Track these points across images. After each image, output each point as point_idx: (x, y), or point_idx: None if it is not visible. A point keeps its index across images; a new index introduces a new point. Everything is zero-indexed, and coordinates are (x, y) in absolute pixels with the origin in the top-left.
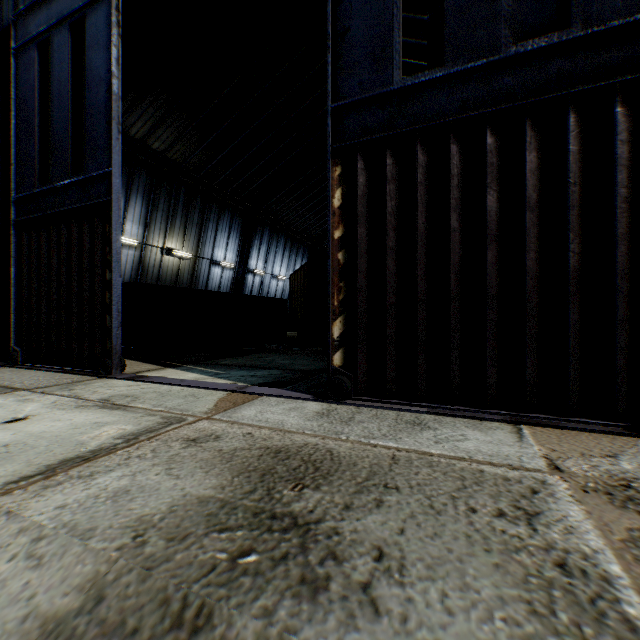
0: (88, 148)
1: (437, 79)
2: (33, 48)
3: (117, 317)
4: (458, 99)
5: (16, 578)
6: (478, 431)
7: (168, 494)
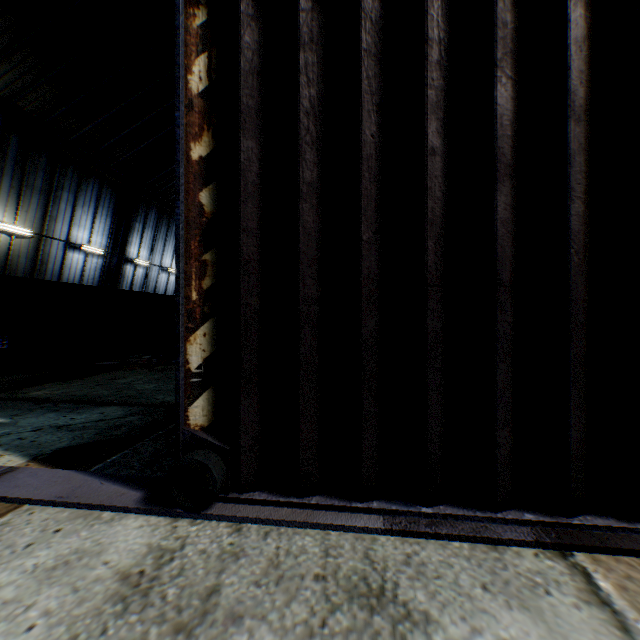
0: None
1: None
2: None
3: None
4: None
5: None
6: (522, 609)
7: None
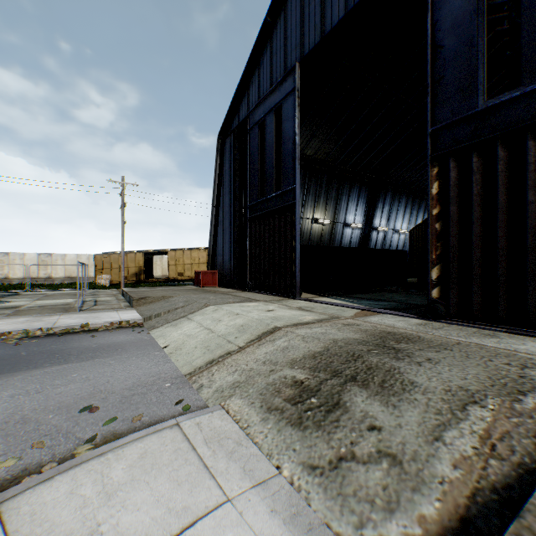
0: (283, 175)
1: (514, 96)
2: (256, 127)
3: (298, 266)
4: (533, 107)
5: (302, 344)
6: None
7: (341, 336)
